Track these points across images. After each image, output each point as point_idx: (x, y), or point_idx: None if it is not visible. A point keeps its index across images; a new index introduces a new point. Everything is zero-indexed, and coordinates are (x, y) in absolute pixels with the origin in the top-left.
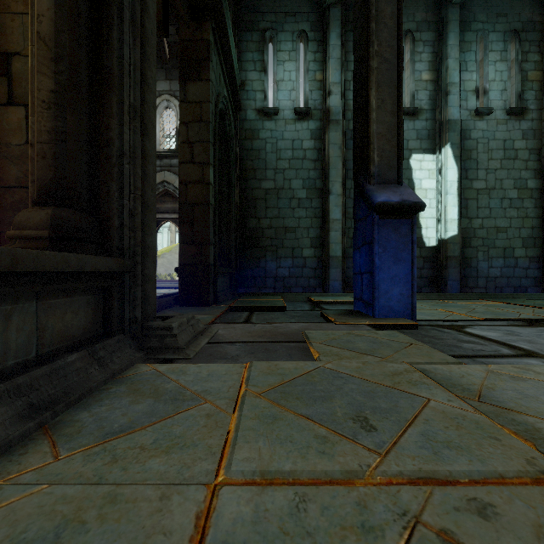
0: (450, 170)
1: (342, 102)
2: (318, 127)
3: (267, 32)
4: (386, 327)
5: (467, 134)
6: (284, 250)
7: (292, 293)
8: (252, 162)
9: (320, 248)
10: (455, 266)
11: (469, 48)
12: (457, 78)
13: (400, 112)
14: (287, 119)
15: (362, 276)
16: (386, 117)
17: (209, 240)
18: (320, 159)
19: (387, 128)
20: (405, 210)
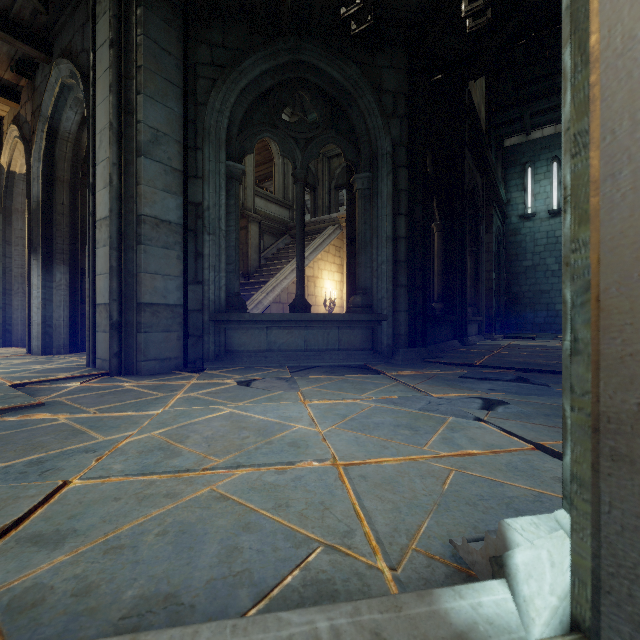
0: None
1: None
2: None
3: (526, 165)
4: None
5: None
6: (540, 305)
7: (544, 333)
8: (515, 250)
9: None
10: None
11: None
12: None
13: None
14: (542, 218)
15: None
16: None
17: (492, 306)
18: None
19: None
20: None
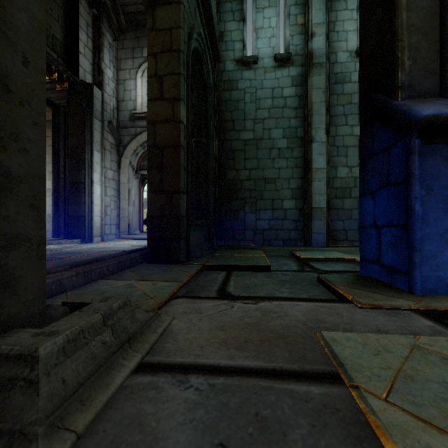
0: None
1: (325, 44)
2: (299, 73)
3: None
4: (447, 316)
5: None
6: (263, 202)
7: (273, 247)
8: (231, 113)
9: (301, 199)
10: None
11: None
12: None
13: None
14: (267, 67)
15: (379, 231)
16: (422, 1)
17: (180, 188)
18: (301, 106)
19: (423, 17)
20: None
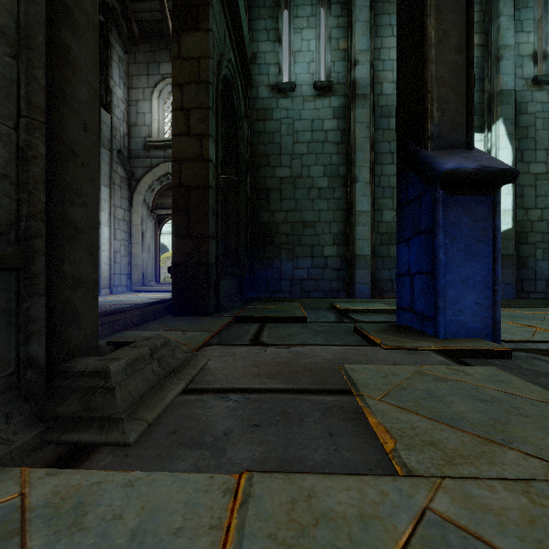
0: (503, 151)
1: (370, 73)
2: (341, 105)
3: None
4: (461, 355)
5: (522, 108)
6: (302, 248)
7: (312, 299)
8: (265, 147)
9: (343, 246)
10: (508, 266)
11: (525, 5)
12: (512, 40)
13: (471, 47)
14: (305, 96)
15: (413, 278)
16: (450, 55)
17: (209, 233)
18: (343, 141)
19: (451, 71)
20: (485, 181)
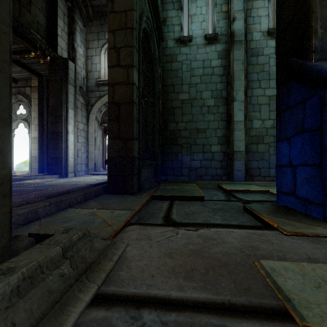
0: None
1: (244, 26)
2: (224, 49)
3: None
4: None
5: None
6: (196, 146)
7: (204, 181)
8: (172, 80)
9: (225, 145)
10: None
11: None
12: None
13: None
14: (199, 44)
15: (295, 169)
16: None
17: (133, 135)
18: (225, 74)
19: None
20: None
